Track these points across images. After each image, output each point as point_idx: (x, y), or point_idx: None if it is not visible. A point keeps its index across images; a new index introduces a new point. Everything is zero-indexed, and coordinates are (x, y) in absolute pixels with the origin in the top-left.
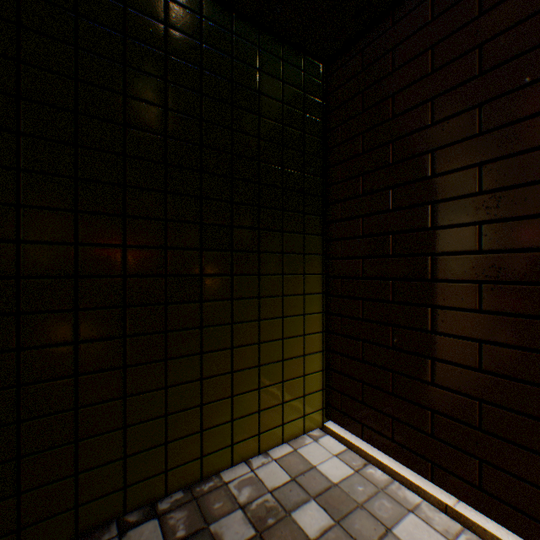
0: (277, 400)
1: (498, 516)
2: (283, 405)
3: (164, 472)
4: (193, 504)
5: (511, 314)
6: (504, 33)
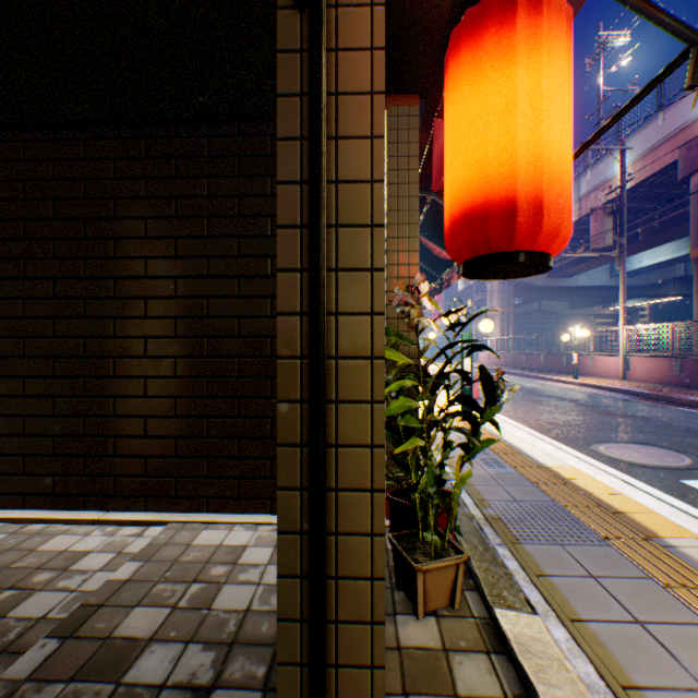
0: None
1: (126, 507)
2: None
3: None
4: None
5: (132, 376)
6: (129, 200)
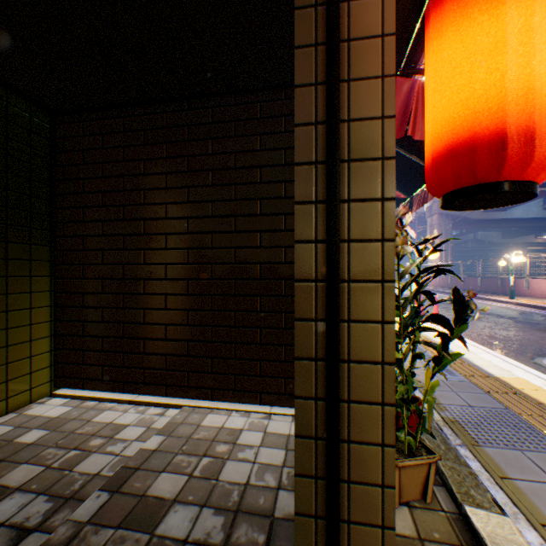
0: (2, 379)
1: (152, 392)
2: (9, 383)
3: None
4: None
5: (156, 294)
6: (154, 160)
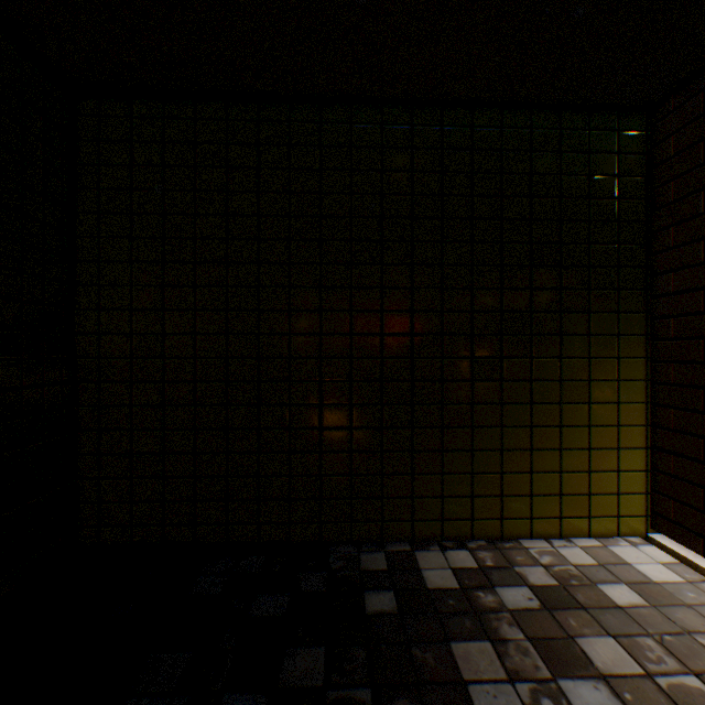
0: (580, 489)
1: None
2: (588, 496)
3: (469, 520)
4: (496, 551)
5: None
6: None
